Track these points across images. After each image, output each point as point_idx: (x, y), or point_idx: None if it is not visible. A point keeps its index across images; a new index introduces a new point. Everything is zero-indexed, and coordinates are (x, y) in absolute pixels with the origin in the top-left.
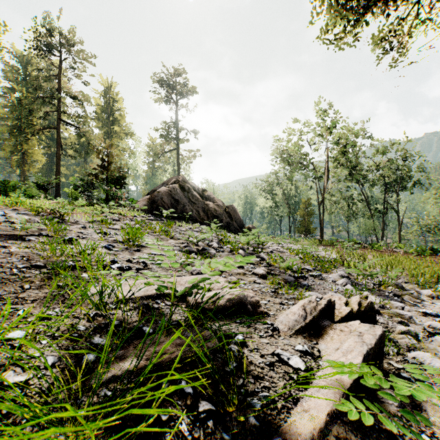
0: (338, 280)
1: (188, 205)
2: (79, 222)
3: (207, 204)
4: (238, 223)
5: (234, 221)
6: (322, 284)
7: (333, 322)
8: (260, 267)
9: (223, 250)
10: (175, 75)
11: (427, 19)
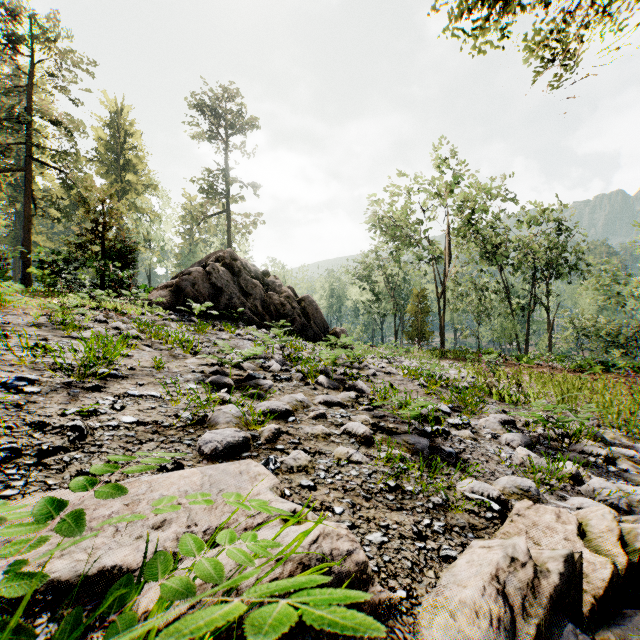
0: (503, 435)
1: (237, 297)
2: (10, 325)
3: (270, 295)
4: (319, 325)
5: (313, 321)
6: (477, 446)
7: (581, 620)
8: (359, 411)
9: (290, 377)
10: (224, 99)
11: (605, 16)
